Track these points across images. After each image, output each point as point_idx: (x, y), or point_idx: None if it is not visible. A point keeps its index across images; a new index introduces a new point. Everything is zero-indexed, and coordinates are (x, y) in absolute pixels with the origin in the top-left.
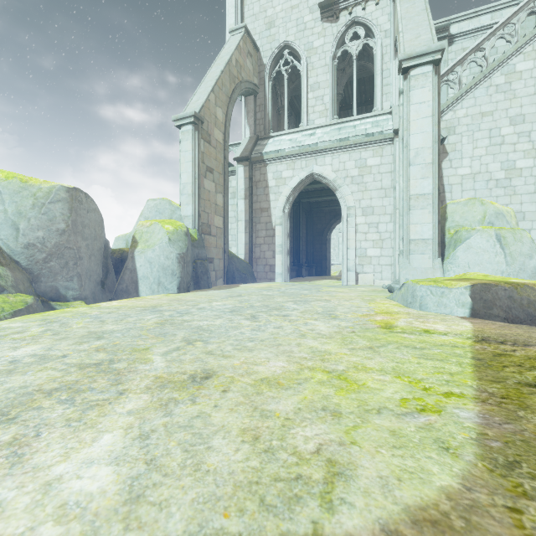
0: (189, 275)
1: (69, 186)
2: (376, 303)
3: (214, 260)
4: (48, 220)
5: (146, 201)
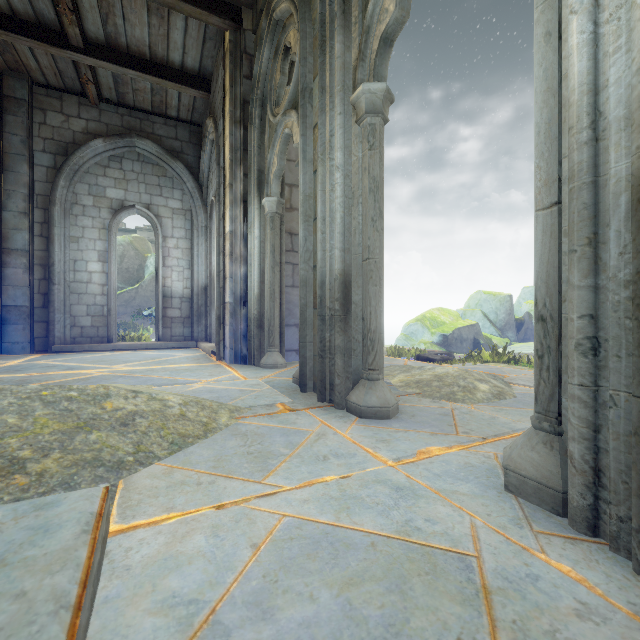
0: None
1: (509, 294)
2: None
3: None
4: (505, 310)
5: (522, 289)
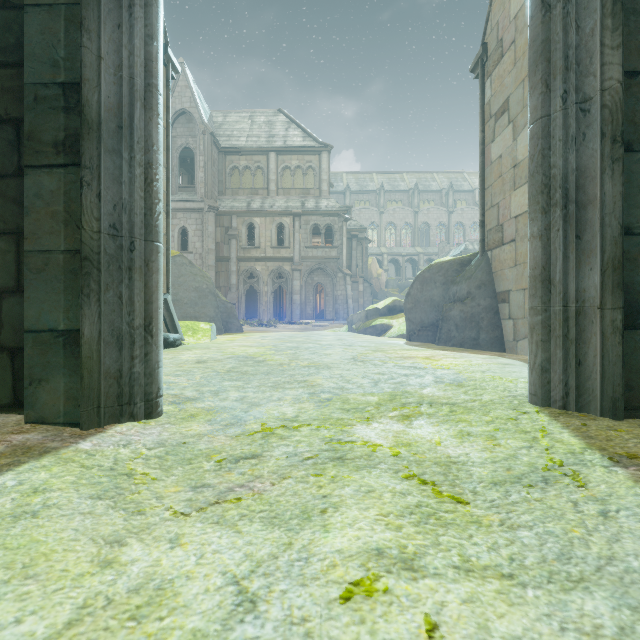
0: (415, 323)
1: None
2: (231, 339)
3: (512, 294)
4: None
5: None
